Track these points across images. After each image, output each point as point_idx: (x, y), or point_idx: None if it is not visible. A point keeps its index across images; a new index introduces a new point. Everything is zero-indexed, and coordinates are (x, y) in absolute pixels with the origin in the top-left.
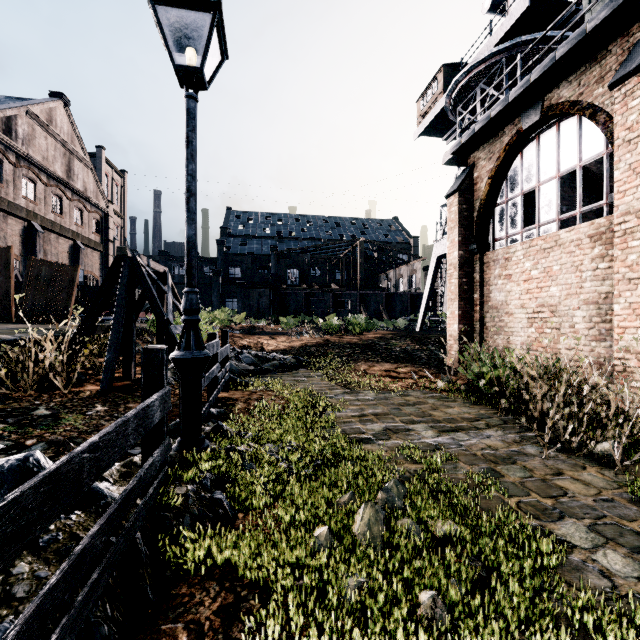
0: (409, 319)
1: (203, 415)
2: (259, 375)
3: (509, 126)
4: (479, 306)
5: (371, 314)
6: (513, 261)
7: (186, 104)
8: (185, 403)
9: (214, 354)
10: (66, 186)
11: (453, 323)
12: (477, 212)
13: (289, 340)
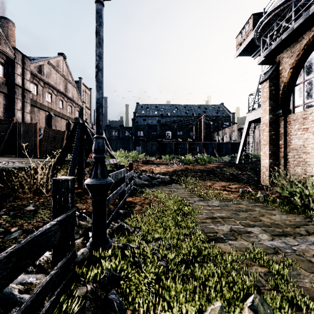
0: (231, 156)
1: (112, 217)
2: (150, 187)
3: (307, 33)
4: (283, 148)
5: (209, 154)
6: (309, 119)
7: (95, 7)
8: (94, 215)
9: (122, 177)
10: (64, 95)
11: (265, 159)
12: (282, 90)
13: (166, 167)
